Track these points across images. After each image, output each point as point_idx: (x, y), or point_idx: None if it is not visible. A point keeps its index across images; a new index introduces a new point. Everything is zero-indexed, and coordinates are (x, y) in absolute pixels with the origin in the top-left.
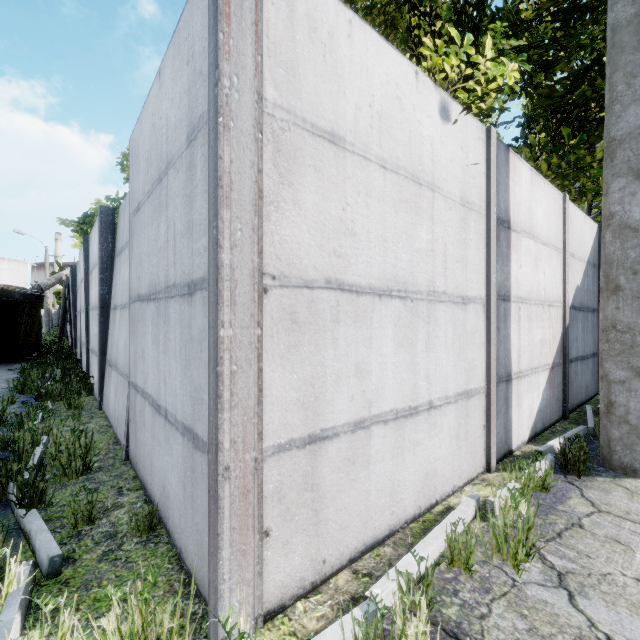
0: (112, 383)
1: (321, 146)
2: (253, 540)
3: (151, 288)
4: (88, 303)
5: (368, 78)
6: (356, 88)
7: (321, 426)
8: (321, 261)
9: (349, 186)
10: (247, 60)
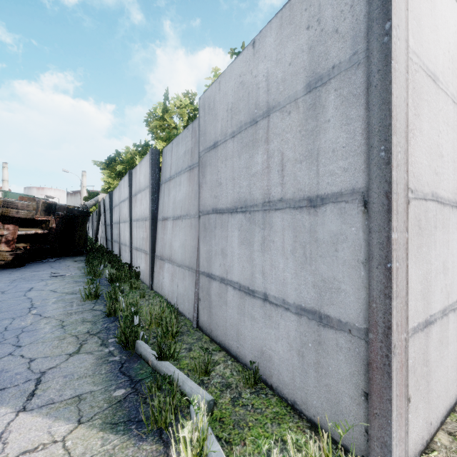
0: (166, 272)
1: (429, 84)
2: (404, 405)
3: (238, 203)
4: (131, 216)
5: (447, 28)
6: (443, 36)
7: (429, 313)
8: (429, 178)
9: (440, 116)
10: (402, 14)
